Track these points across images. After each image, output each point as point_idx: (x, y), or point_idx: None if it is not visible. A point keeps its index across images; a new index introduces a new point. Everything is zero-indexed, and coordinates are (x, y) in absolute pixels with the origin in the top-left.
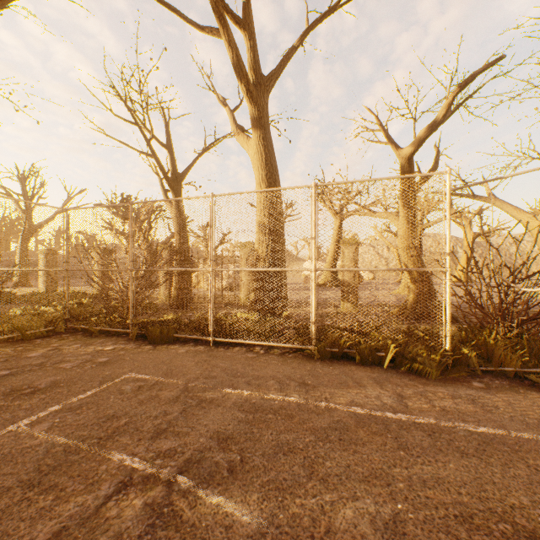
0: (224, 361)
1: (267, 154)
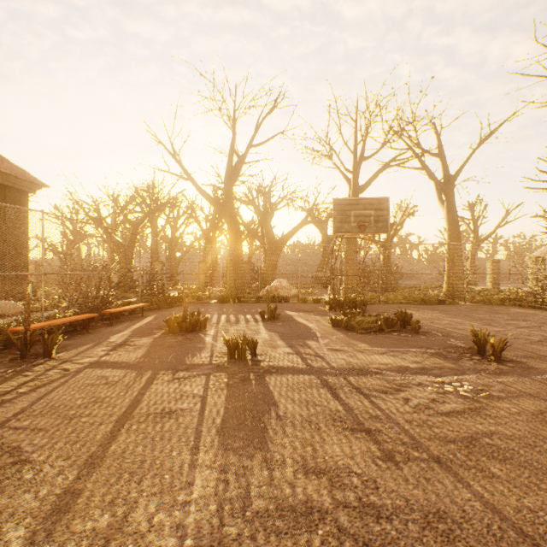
0: None
1: None
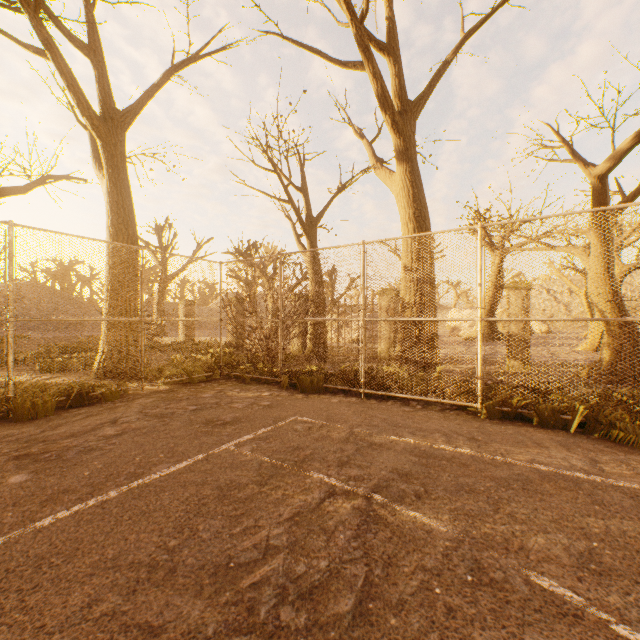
0: (381, 412)
1: (415, 190)
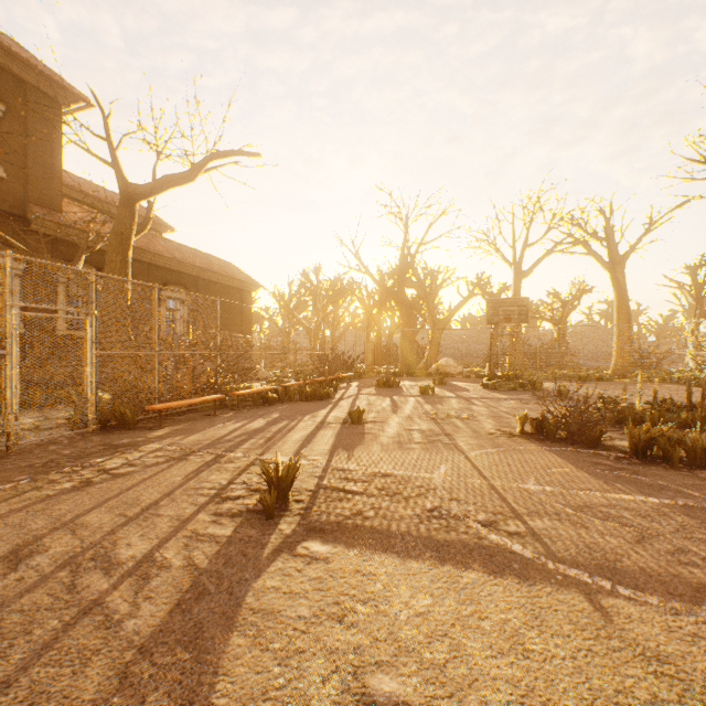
0: None
1: None
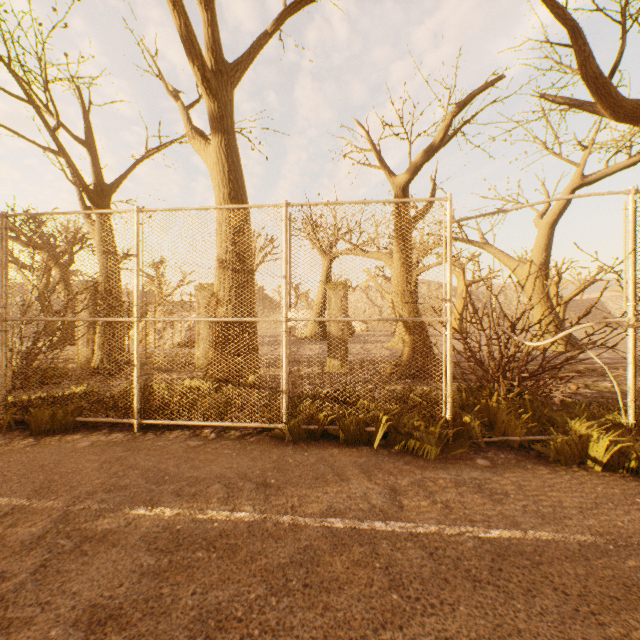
0: (150, 457)
1: (232, 167)
